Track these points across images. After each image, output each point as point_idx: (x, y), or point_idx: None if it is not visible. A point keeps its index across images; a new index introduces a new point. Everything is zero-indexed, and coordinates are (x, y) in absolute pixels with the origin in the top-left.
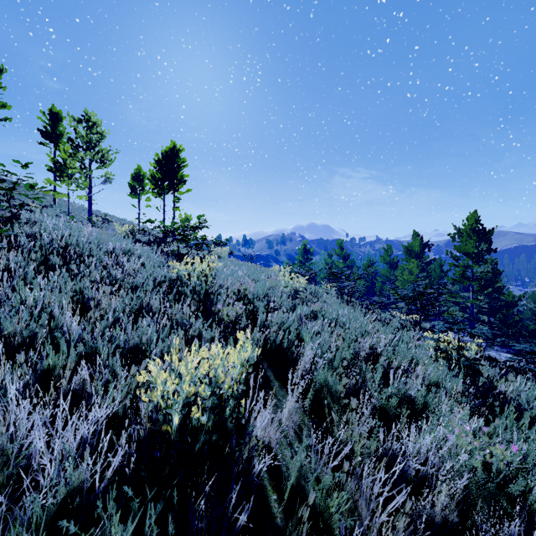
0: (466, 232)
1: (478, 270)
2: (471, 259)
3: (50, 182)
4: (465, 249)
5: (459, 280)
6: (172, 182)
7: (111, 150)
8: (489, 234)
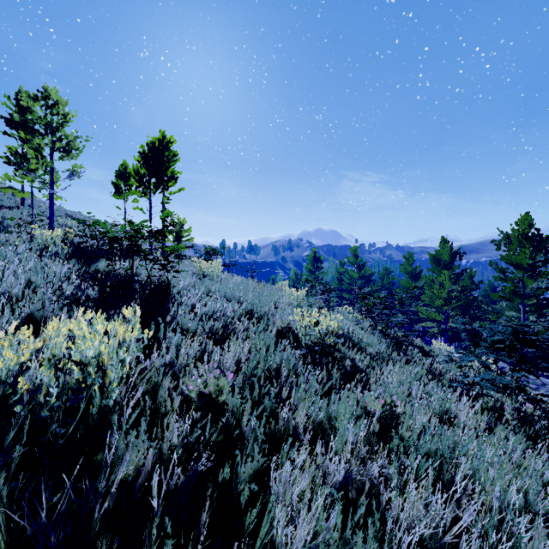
0: (518, 239)
1: (529, 285)
2: (524, 272)
3: (9, 177)
4: (516, 259)
5: (508, 298)
6: (160, 179)
7: (80, 137)
8: (547, 241)
